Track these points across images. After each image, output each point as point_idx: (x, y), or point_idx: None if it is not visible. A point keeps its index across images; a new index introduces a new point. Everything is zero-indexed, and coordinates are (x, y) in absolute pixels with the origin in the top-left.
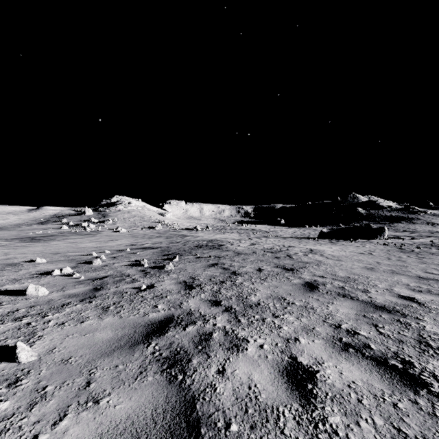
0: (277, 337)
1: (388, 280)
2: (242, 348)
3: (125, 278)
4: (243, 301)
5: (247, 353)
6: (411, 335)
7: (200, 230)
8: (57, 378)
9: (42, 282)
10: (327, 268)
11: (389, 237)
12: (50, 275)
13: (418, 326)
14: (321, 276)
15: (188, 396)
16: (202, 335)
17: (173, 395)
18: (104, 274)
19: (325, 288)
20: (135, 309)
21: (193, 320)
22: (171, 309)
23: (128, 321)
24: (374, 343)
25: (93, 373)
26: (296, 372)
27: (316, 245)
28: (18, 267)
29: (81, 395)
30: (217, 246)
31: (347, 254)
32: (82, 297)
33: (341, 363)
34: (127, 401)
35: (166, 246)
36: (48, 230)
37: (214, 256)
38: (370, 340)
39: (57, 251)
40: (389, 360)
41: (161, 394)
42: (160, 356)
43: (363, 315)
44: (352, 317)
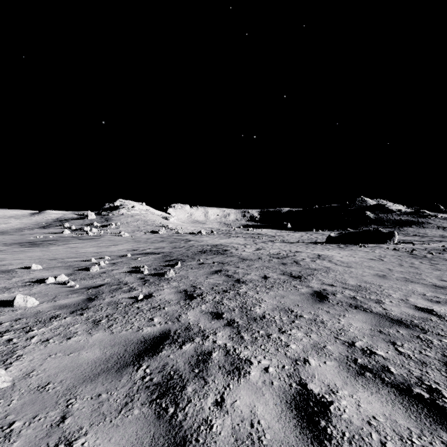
0: (284, 357)
1: (402, 289)
2: (244, 371)
3: (122, 287)
4: (247, 313)
5: (250, 378)
6: (434, 356)
7: (205, 235)
8: (28, 411)
9: (33, 291)
10: (336, 275)
11: (399, 242)
12: (43, 283)
13: (441, 344)
14: (330, 285)
15: (178, 437)
16: (200, 355)
17: (160, 435)
18: (101, 281)
19: (335, 298)
20: (129, 323)
21: (191, 336)
22: (167, 323)
23: (119, 337)
24: (394, 365)
25: (71, 404)
26: (306, 404)
27: (324, 250)
28: (11, 275)
29: (52, 435)
30: (222, 251)
31: (356, 260)
32: (74, 308)
33: (358, 392)
34: (106, 444)
35: (168, 251)
36: (49, 234)
37: (218, 262)
38: (389, 362)
39: (56, 256)
40: (413, 388)
41: (147, 433)
42: (151, 382)
43: (378, 331)
44: (366, 333)
